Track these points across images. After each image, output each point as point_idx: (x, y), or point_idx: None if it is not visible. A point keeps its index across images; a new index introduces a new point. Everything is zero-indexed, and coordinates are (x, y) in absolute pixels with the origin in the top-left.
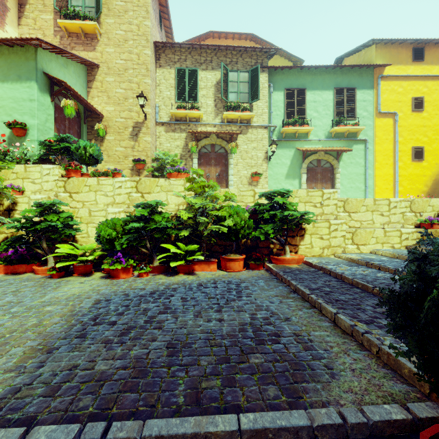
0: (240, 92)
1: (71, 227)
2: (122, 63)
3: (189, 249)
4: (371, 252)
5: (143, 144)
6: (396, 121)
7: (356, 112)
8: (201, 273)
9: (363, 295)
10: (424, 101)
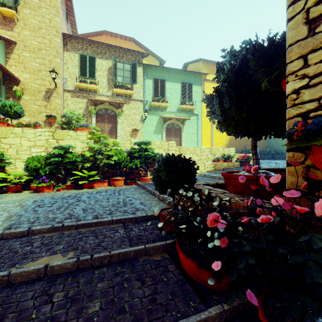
0: (125, 76)
1: (1, 161)
2: (36, 44)
3: (91, 174)
4: None
5: (54, 104)
6: None
7: (192, 97)
8: (98, 188)
9: None
10: None
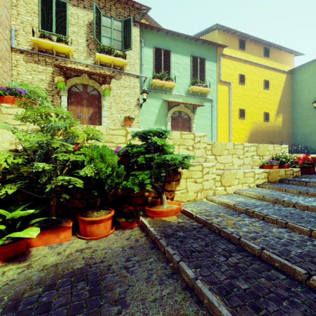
0: (113, 38)
1: None
2: None
3: (17, 216)
4: (235, 192)
5: None
6: (230, 89)
7: (206, 77)
8: (40, 251)
9: (303, 295)
10: (245, 78)
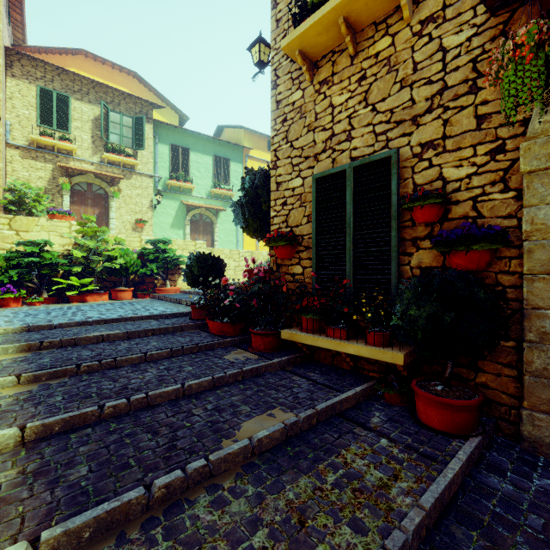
0: (123, 135)
1: None
2: None
3: (83, 282)
4: None
5: None
6: None
7: (230, 179)
8: (94, 302)
9: None
10: None
